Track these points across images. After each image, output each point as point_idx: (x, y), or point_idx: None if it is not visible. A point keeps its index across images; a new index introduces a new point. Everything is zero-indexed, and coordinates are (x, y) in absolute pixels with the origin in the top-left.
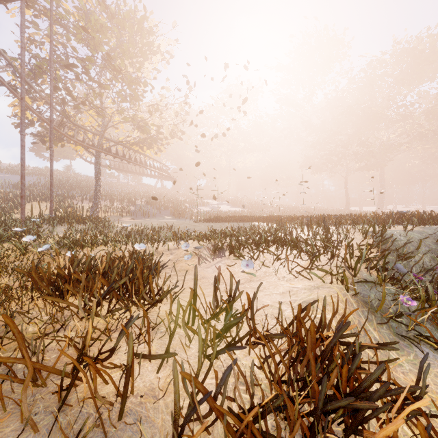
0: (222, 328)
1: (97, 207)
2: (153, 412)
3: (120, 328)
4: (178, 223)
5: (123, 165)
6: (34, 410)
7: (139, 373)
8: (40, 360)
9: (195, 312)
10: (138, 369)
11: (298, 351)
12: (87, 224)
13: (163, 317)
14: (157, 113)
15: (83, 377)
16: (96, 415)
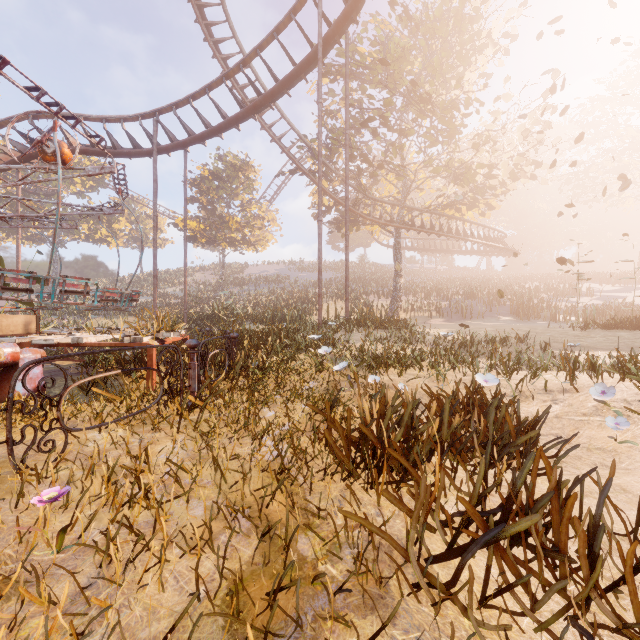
0: None
1: (396, 304)
2: None
3: None
4: (536, 330)
5: (429, 243)
6: None
7: None
8: None
9: None
10: None
11: None
12: (387, 329)
13: None
14: (486, 145)
15: None
16: None
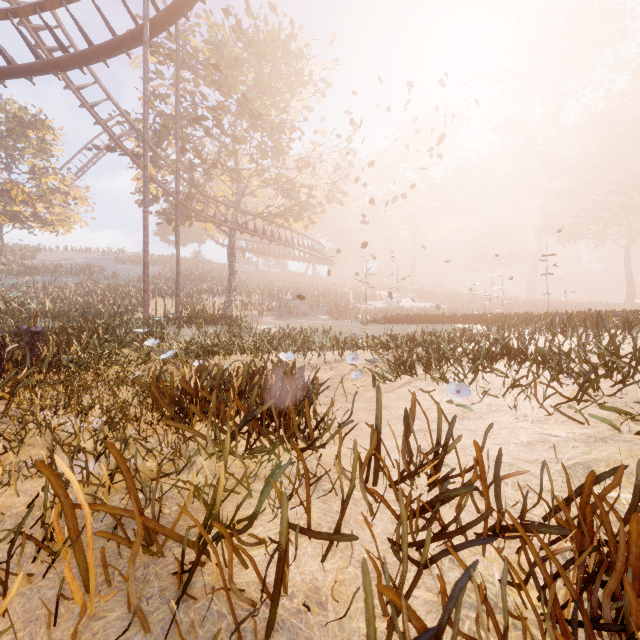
0: (431, 499)
1: (231, 303)
2: (319, 632)
3: (263, 476)
4: (339, 325)
5: (263, 247)
6: (145, 596)
7: (295, 558)
8: (157, 511)
9: (379, 464)
10: (292, 549)
11: (595, 566)
12: (218, 325)
13: (326, 465)
14: (308, 169)
15: (212, 553)
16: (230, 618)
